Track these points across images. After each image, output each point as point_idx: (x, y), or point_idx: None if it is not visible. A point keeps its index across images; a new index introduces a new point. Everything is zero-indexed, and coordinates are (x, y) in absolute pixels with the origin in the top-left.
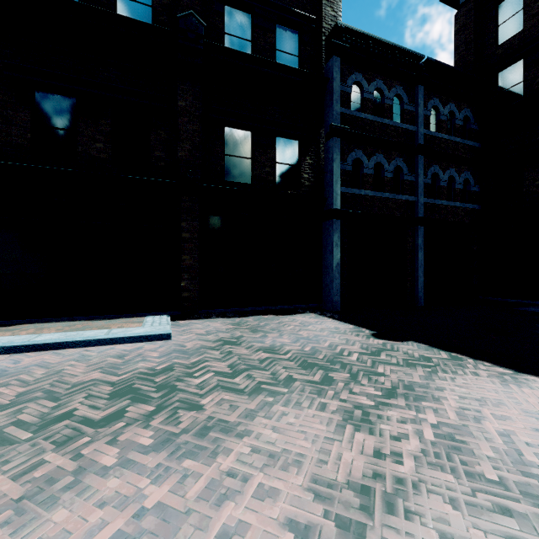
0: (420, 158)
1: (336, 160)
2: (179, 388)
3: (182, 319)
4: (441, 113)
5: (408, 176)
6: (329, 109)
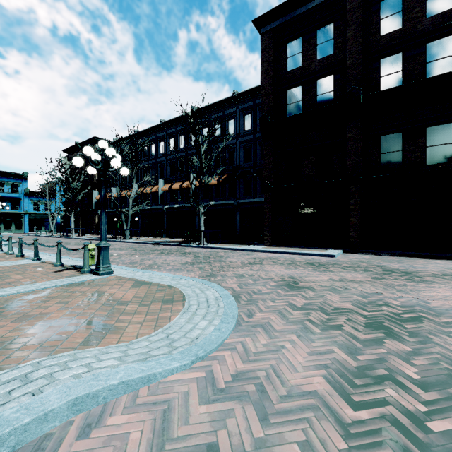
0: None
1: None
2: (325, 266)
3: (349, 253)
4: None
5: None
6: None
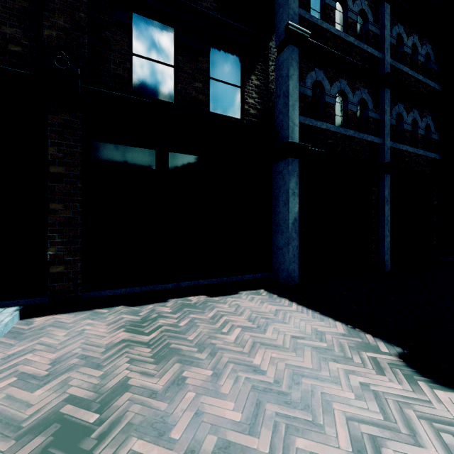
0: (387, 92)
1: (293, 77)
2: None
3: (49, 312)
4: (406, 43)
5: (373, 113)
6: (283, 8)
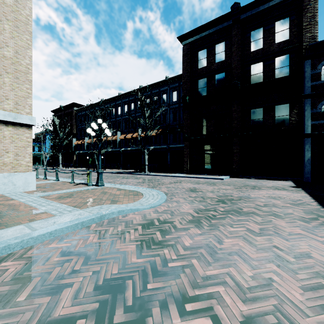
0: None
1: (307, 110)
2: (215, 183)
3: (233, 178)
4: None
5: None
6: (304, 85)
